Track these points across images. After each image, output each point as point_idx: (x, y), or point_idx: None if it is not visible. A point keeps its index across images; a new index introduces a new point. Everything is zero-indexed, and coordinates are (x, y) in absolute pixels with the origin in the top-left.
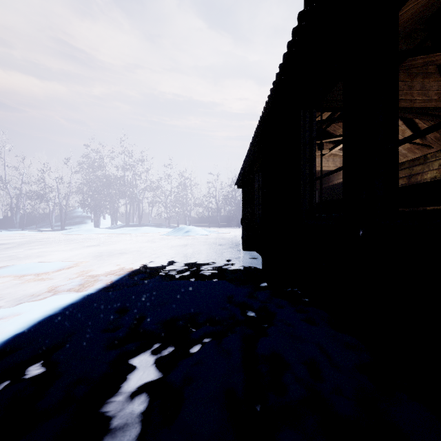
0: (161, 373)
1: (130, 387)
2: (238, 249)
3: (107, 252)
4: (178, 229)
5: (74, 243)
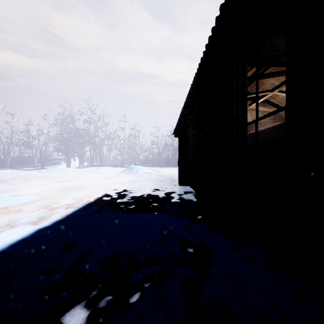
0: None
1: None
2: (175, 184)
3: (71, 187)
4: (129, 169)
5: (47, 179)
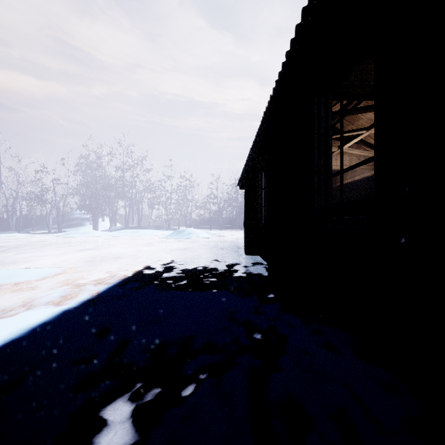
0: (139, 433)
1: None
2: (241, 253)
3: (101, 257)
4: (178, 232)
5: (68, 247)
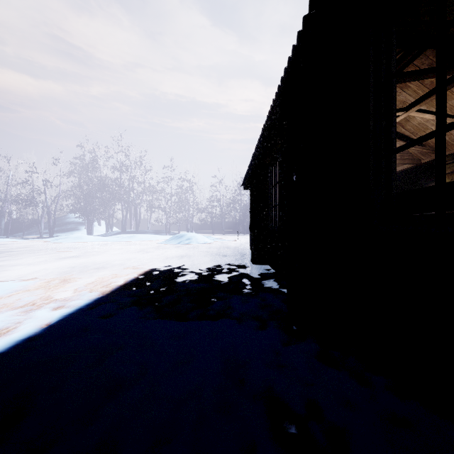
0: None
1: None
2: (246, 261)
3: (83, 266)
4: (177, 237)
5: (50, 254)
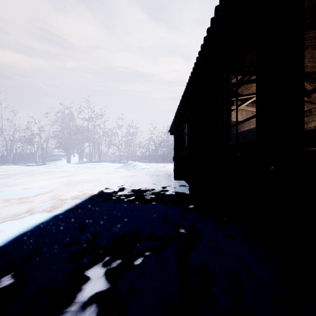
0: (110, 283)
1: (83, 297)
2: (171, 178)
3: (75, 181)
4: (127, 164)
5: (50, 174)
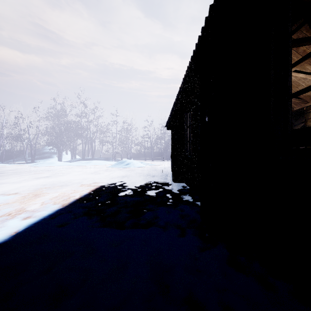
0: None
1: None
2: (169, 180)
3: (51, 184)
4: (120, 162)
5: (30, 174)
